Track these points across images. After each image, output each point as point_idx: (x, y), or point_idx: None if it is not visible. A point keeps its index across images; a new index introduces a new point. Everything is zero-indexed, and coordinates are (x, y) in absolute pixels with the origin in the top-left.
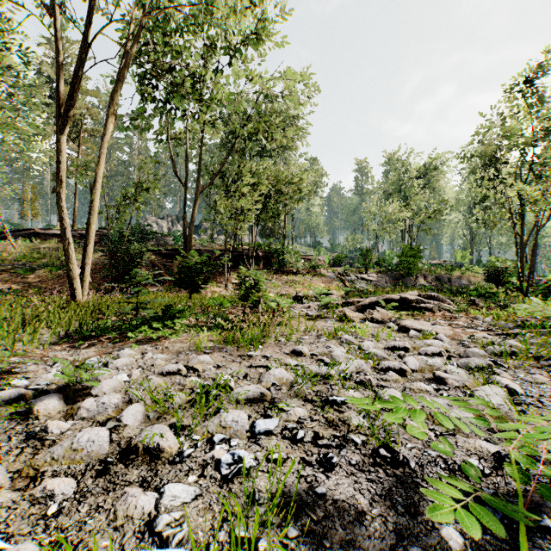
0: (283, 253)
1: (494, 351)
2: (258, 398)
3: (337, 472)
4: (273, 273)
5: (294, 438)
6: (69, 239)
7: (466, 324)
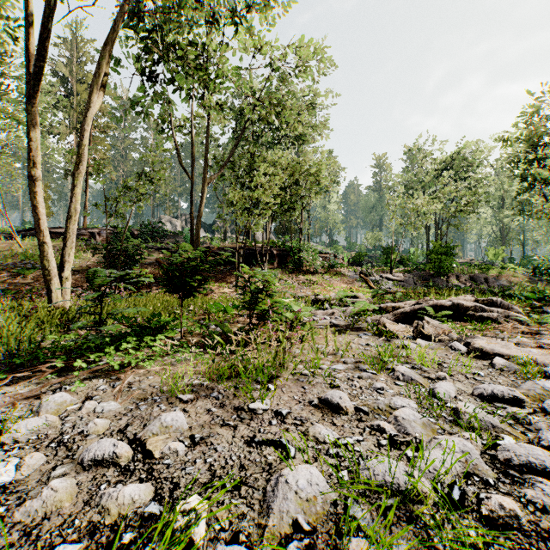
0: (299, 251)
1: None
2: None
3: None
4: (288, 272)
5: None
6: (44, 232)
7: None
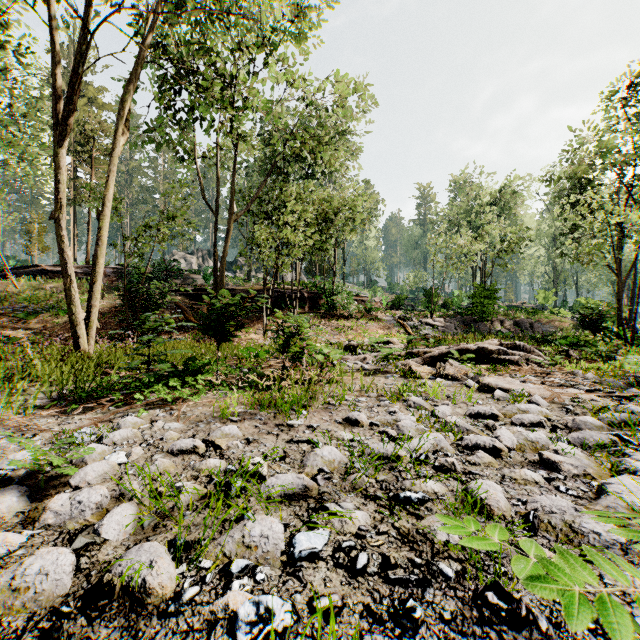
0: (333, 294)
1: (612, 420)
2: (300, 493)
3: (424, 636)
4: (320, 317)
5: (353, 567)
6: (71, 276)
7: (563, 381)
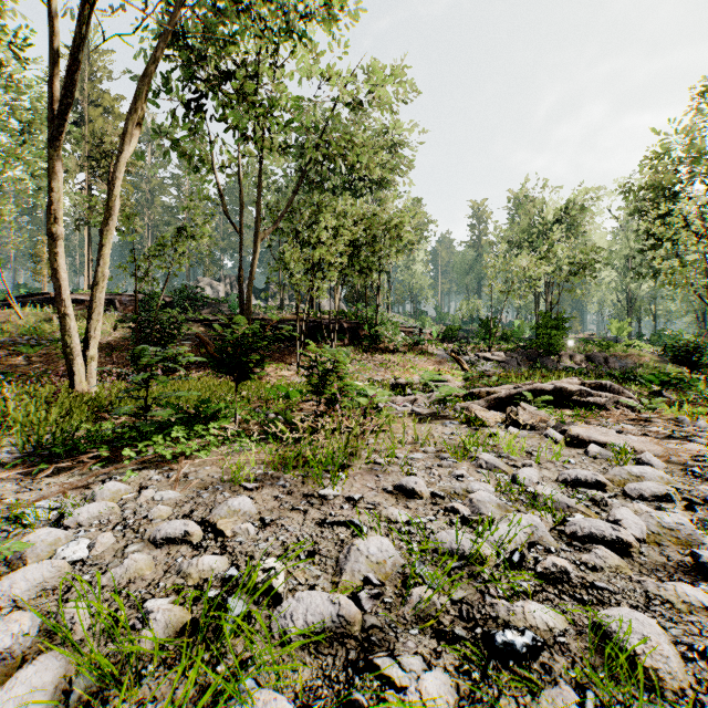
0: (376, 324)
1: None
2: (333, 630)
3: None
4: (362, 351)
5: None
6: (66, 302)
7: (669, 431)
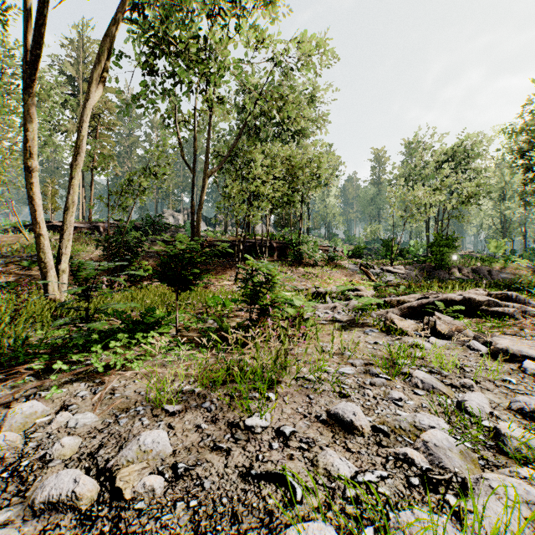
0: (299, 243)
1: None
2: None
3: None
4: (288, 265)
5: None
6: (40, 224)
7: None
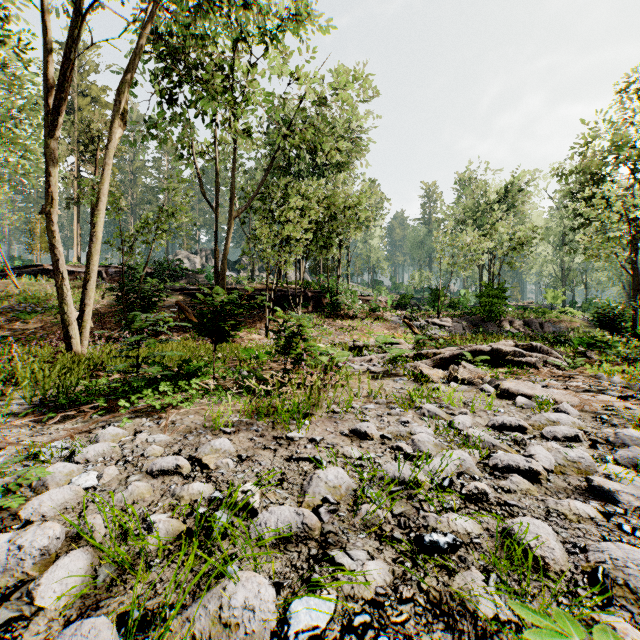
0: (337, 293)
1: None
2: (299, 534)
3: None
4: (324, 317)
5: None
6: (63, 273)
7: (588, 386)
